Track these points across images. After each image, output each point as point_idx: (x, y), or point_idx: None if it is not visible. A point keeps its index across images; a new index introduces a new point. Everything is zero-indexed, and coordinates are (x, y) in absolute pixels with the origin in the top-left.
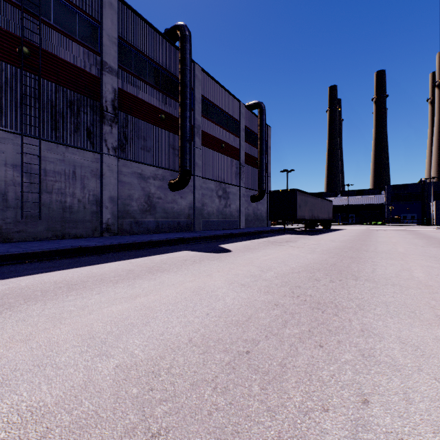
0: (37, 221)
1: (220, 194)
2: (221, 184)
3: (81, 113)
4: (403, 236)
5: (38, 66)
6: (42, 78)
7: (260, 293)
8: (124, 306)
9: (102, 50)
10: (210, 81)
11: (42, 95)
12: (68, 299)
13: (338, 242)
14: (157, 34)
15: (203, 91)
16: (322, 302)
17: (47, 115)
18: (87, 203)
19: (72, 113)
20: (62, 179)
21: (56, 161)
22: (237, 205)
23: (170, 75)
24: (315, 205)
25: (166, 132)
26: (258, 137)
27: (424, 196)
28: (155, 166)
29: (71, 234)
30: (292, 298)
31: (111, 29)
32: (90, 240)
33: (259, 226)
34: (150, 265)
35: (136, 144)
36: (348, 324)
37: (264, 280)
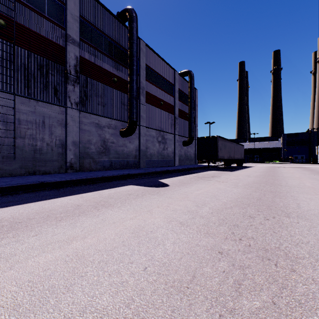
0: (12, 160)
1: (159, 139)
2: (160, 132)
3: (49, 74)
4: (301, 172)
5: (13, 36)
6: (17, 46)
7: (201, 235)
8: (54, 255)
9: (66, 25)
10: (151, 53)
11: (17, 59)
12: (0, 243)
13: (253, 177)
14: (111, 15)
15: (147, 61)
16: (269, 249)
17: (20, 76)
18: (54, 146)
19: (42, 75)
20: (34, 127)
21: (28, 113)
22: (172, 148)
23: (121, 48)
24: (232, 148)
25: (118, 91)
26: (188, 97)
27: (311, 142)
28: (109, 118)
29: (40, 170)
30: (235, 242)
31: (73, 9)
32: (54, 176)
33: (189, 164)
34: (98, 199)
35: (94, 100)
36: (316, 289)
37: (201, 217)
